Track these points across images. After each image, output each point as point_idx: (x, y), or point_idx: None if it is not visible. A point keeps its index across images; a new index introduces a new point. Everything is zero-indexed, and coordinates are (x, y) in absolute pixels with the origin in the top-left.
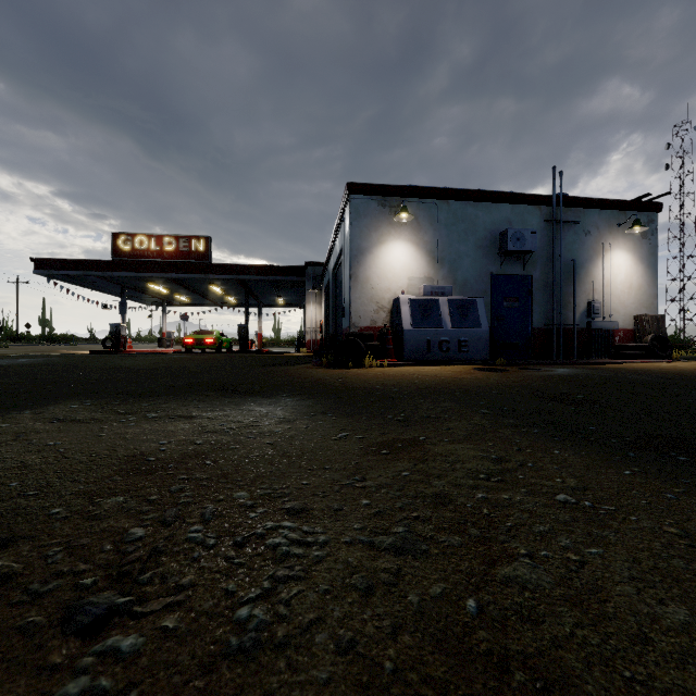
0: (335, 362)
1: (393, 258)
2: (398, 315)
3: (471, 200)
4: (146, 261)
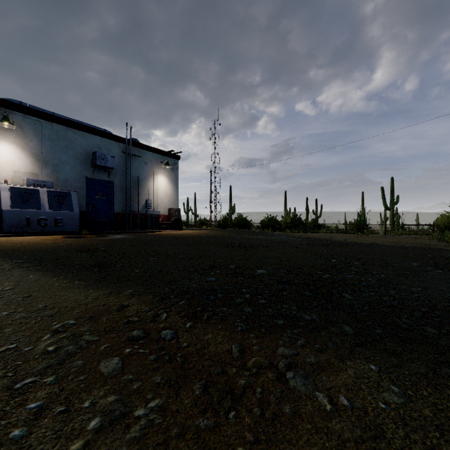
0: None
1: None
2: None
3: (71, 127)
4: None
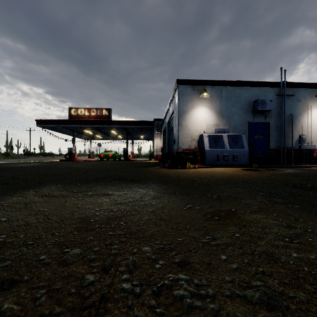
0: (171, 166)
1: (199, 115)
2: (202, 143)
3: (238, 86)
4: (83, 120)
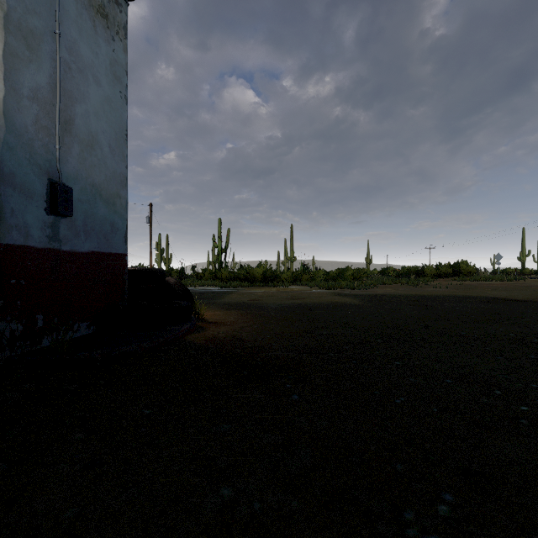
0: None
1: None
2: None
3: None
4: None
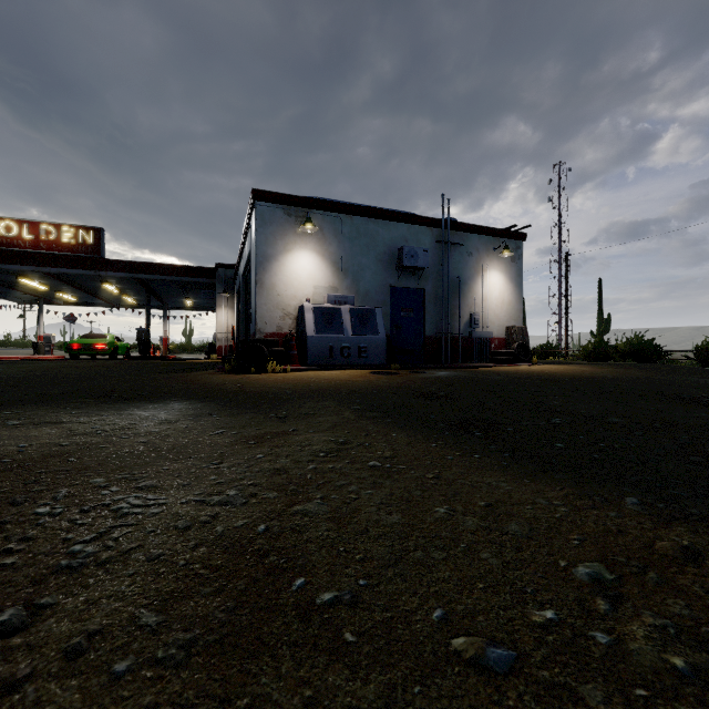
0: (238, 368)
1: (299, 266)
2: (303, 322)
3: (372, 217)
4: (15, 251)
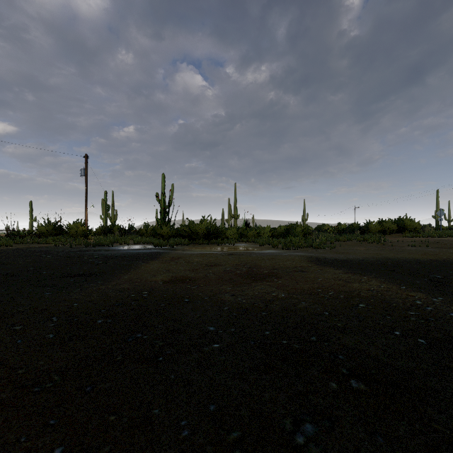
0: None
1: None
2: None
3: None
4: None
